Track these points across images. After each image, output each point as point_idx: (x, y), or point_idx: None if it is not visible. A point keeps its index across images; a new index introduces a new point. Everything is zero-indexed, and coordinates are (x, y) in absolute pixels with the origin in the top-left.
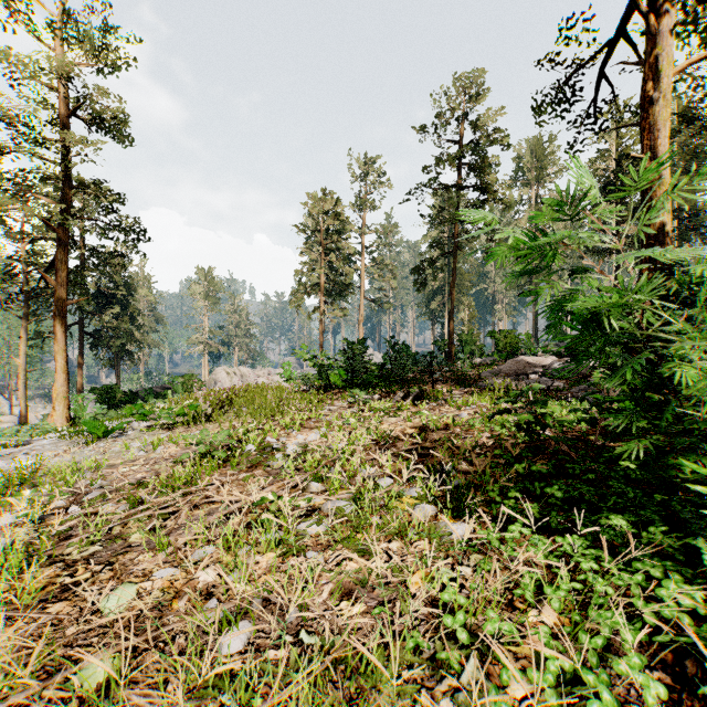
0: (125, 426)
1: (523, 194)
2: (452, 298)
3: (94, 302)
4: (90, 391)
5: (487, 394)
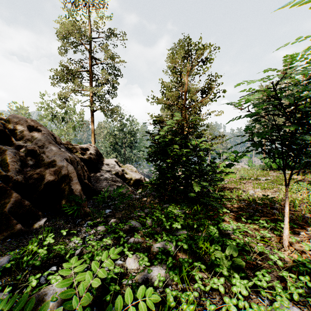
0: None
1: None
2: None
3: None
4: None
5: None
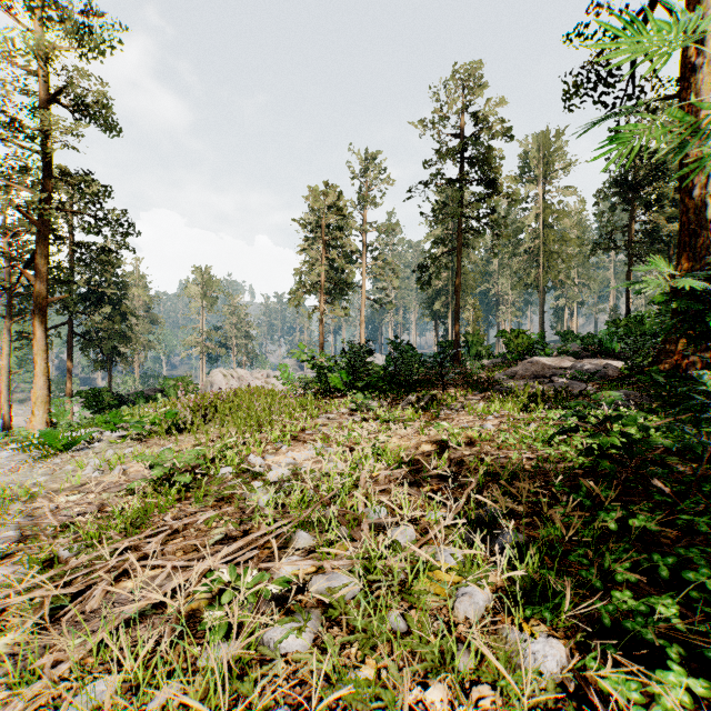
0: (92, 437)
1: (529, 191)
2: (458, 297)
3: (84, 301)
4: (76, 394)
5: (509, 400)
